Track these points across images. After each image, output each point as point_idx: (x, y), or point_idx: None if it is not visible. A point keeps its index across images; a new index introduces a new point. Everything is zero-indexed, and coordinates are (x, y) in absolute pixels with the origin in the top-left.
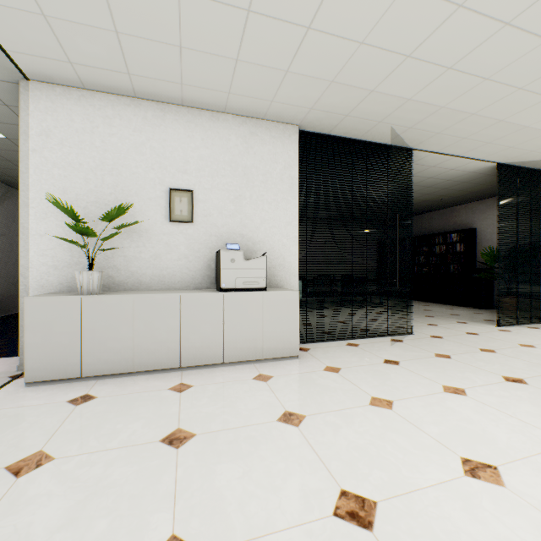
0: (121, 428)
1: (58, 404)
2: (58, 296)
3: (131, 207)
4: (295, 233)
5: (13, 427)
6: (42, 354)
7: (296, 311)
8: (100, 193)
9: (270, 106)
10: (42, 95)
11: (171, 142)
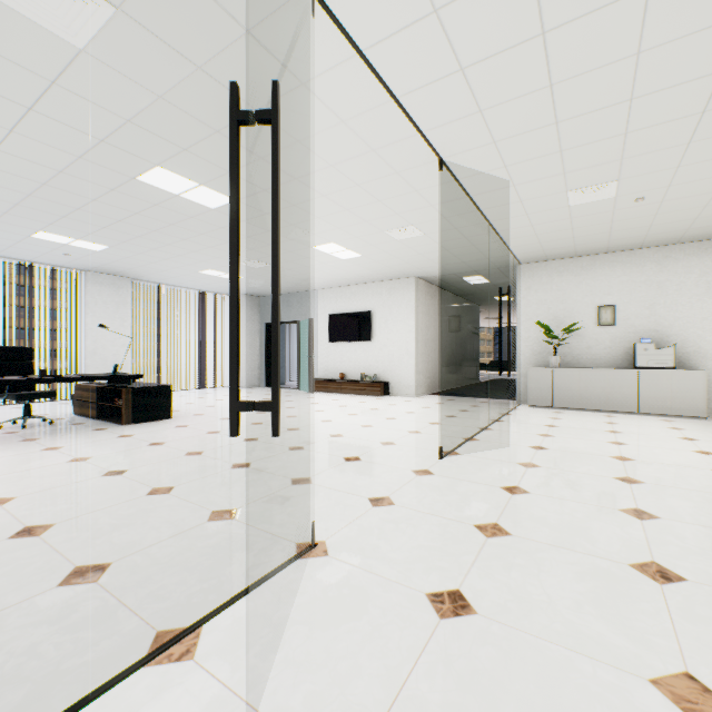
0: (583, 419)
1: (549, 412)
2: (541, 368)
3: (577, 323)
4: (711, 326)
5: (538, 413)
6: (535, 393)
7: (703, 385)
8: (555, 314)
9: (679, 239)
10: (526, 270)
11: (598, 277)
